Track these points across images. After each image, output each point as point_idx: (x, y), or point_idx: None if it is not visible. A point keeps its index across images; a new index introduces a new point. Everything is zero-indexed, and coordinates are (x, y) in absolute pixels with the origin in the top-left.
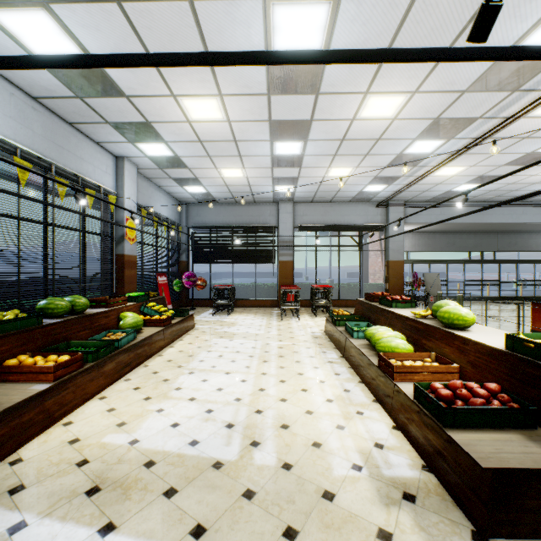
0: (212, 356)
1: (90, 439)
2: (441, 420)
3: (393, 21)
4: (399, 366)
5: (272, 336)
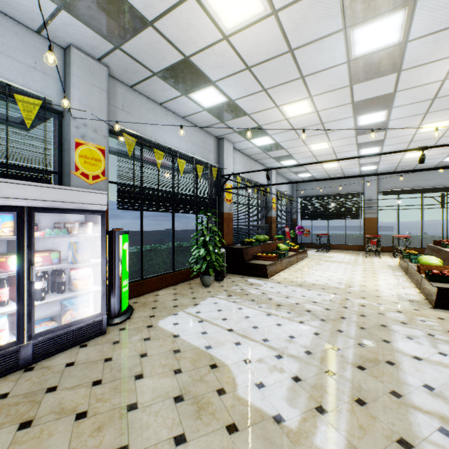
0: (323, 267)
1: (289, 278)
2: (429, 279)
3: (424, 106)
4: (423, 267)
5: (358, 263)
